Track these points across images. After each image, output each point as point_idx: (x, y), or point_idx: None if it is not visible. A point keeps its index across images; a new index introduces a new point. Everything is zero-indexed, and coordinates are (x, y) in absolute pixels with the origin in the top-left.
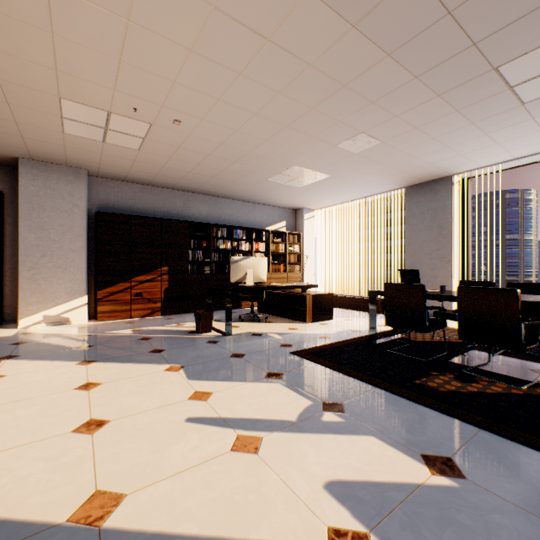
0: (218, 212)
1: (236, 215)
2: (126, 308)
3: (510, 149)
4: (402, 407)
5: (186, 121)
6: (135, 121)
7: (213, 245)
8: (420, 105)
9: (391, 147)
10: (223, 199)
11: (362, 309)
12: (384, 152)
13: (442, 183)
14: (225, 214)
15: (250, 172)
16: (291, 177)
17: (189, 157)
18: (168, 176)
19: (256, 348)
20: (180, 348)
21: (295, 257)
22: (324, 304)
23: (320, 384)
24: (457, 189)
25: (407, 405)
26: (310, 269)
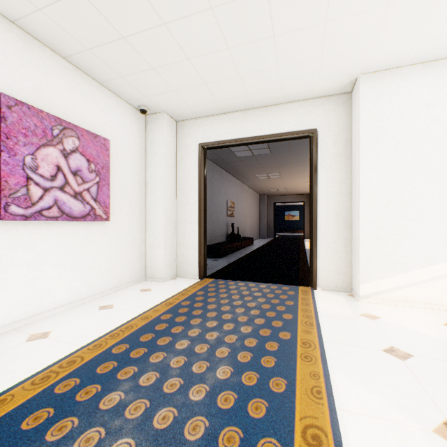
0: None
1: None
2: None
3: None
4: None
5: None
6: None
7: None
8: None
9: None
10: None
11: None
12: None
13: None
14: None
15: None
16: None
17: None
18: None
19: None
20: None
21: None
22: None
23: None
24: None
25: None
26: None
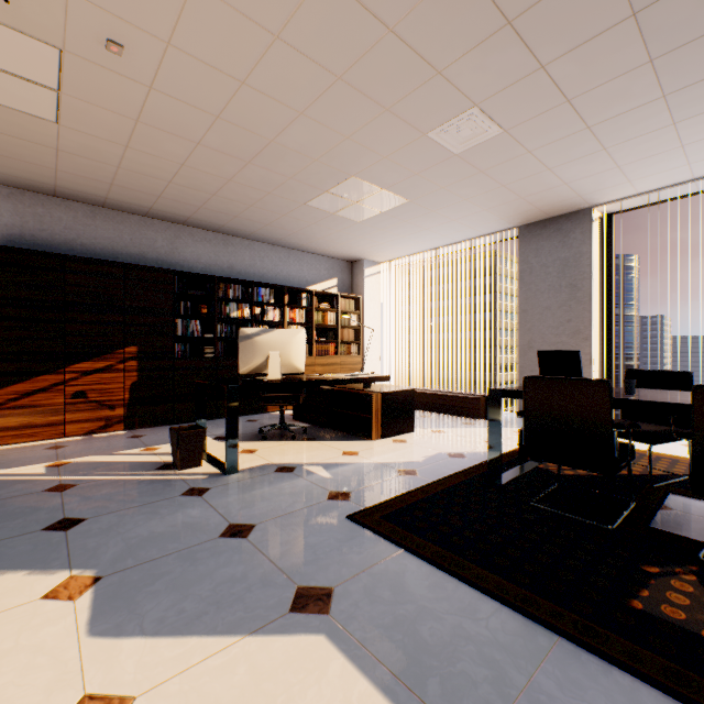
0: (230, 259)
1: (260, 266)
2: (53, 419)
3: (694, 160)
4: None
5: (133, 45)
6: (21, 38)
7: (220, 311)
8: (593, 41)
9: (516, 143)
10: (237, 239)
11: (454, 411)
12: (502, 154)
13: (576, 219)
14: (242, 263)
15: (277, 187)
16: (346, 200)
17: (162, 146)
18: (133, 189)
19: (279, 507)
20: (120, 512)
21: (352, 333)
22: (400, 407)
23: (423, 630)
24: (597, 229)
25: None
26: (374, 351)
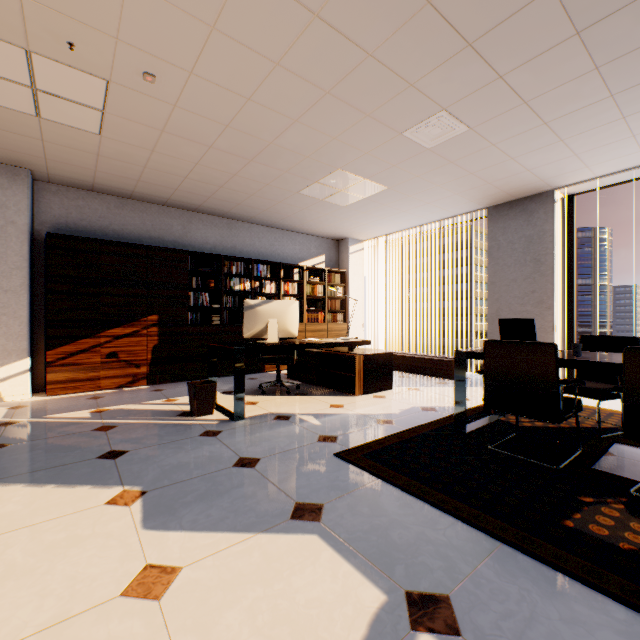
0: (233, 240)
1: (258, 245)
2: (92, 375)
3: None
4: (576, 609)
5: (163, 75)
6: (78, 74)
7: (225, 285)
8: (543, 55)
9: (481, 138)
10: (239, 223)
11: (429, 372)
12: (469, 147)
13: (539, 201)
14: (243, 244)
15: (274, 179)
16: (333, 189)
17: (181, 150)
18: (156, 184)
19: (278, 446)
20: (154, 446)
21: (338, 303)
22: (380, 367)
23: (393, 535)
24: (560, 209)
25: (581, 599)
26: (358, 319)
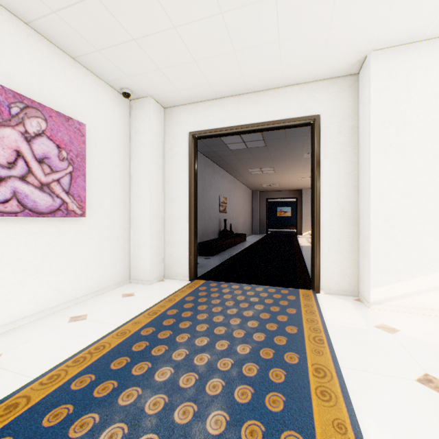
0: None
1: None
2: None
3: None
4: None
5: None
6: None
7: None
8: None
9: None
10: None
11: None
12: None
13: None
14: None
15: None
16: None
17: None
18: None
19: None
20: None
21: None
22: None
23: None
24: None
25: None
26: None
